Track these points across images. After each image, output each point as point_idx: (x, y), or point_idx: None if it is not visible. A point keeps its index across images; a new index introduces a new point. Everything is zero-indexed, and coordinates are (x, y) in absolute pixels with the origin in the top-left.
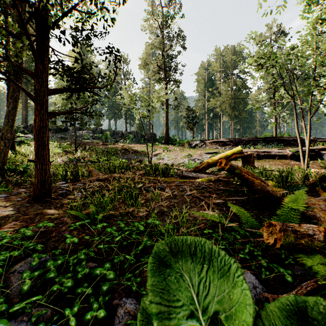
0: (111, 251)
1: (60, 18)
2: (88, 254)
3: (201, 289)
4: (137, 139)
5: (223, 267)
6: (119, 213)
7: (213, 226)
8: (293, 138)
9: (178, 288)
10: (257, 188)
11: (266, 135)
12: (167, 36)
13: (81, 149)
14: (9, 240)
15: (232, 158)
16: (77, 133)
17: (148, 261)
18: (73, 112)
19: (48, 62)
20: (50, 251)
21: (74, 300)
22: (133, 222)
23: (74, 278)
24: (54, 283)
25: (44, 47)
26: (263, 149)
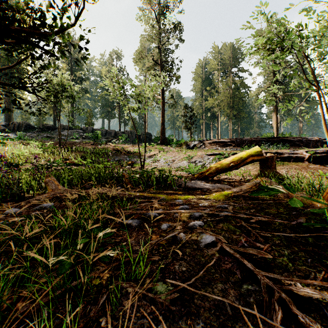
0: None
1: None
2: None
3: None
4: (131, 139)
5: None
6: None
7: None
8: (298, 139)
9: None
10: None
11: (266, 135)
12: (163, 28)
13: (67, 150)
14: None
15: (247, 162)
16: (65, 132)
17: None
18: None
19: None
20: None
21: None
22: None
23: None
24: None
25: None
26: (272, 150)
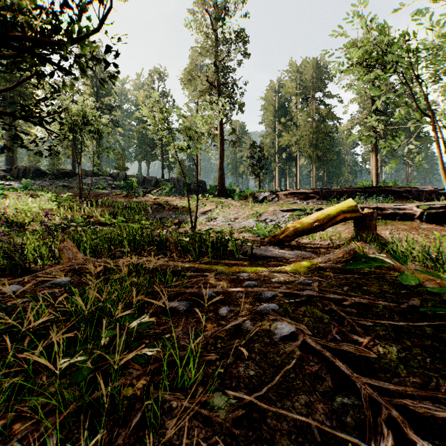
0: None
1: None
2: None
3: None
4: (178, 190)
5: None
6: None
7: None
8: (406, 189)
9: None
10: None
11: (362, 184)
12: (222, 38)
13: (90, 204)
14: None
15: (337, 220)
16: (89, 179)
17: None
18: None
19: None
20: None
21: None
22: None
23: None
24: None
25: None
26: (370, 204)
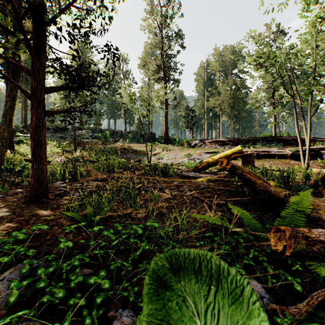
0: (107, 256)
1: (57, 14)
2: (84, 259)
3: (209, 318)
4: (136, 139)
5: (235, 289)
6: (117, 215)
7: (214, 229)
8: (293, 138)
9: (180, 317)
10: (259, 189)
11: (265, 134)
12: (167, 36)
13: (81, 149)
14: (1, 244)
15: (231, 158)
16: (77, 132)
17: (144, 281)
18: (70, 111)
19: (45, 59)
20: (43, 255)
21: (66, 312)
22: (132, 224)
23: (67, 286)
24: (44, 294)
25: (40, 44)
26: (263, 149)
